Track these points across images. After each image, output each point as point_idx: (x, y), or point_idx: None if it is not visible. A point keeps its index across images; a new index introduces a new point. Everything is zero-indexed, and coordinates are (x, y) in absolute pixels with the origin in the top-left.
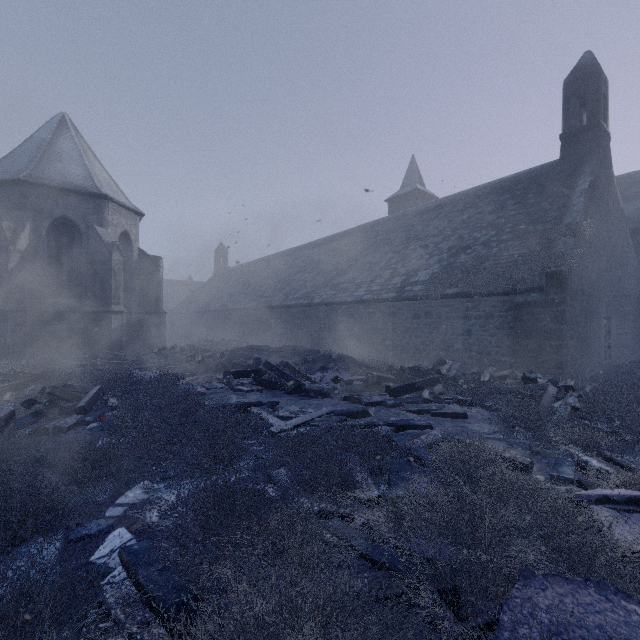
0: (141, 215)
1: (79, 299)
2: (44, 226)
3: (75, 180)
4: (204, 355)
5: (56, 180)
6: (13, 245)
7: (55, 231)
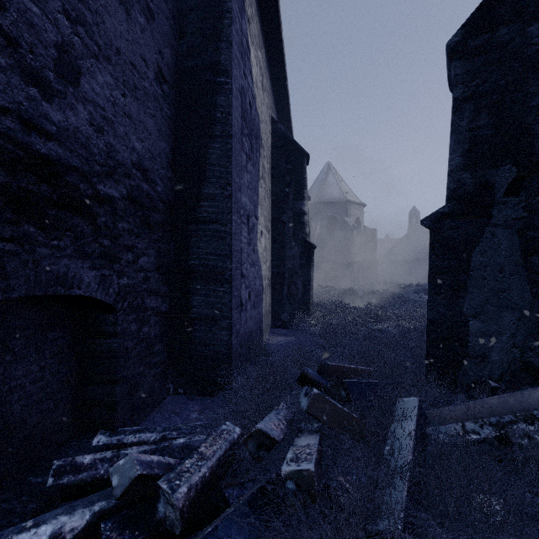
0: (365, 206)
1: (337, 256)
2: (324, 222)
3: (336, 196)
4: (405, 285)
5: (329, 199)
6: (315, 233)
7: (328, 223)
